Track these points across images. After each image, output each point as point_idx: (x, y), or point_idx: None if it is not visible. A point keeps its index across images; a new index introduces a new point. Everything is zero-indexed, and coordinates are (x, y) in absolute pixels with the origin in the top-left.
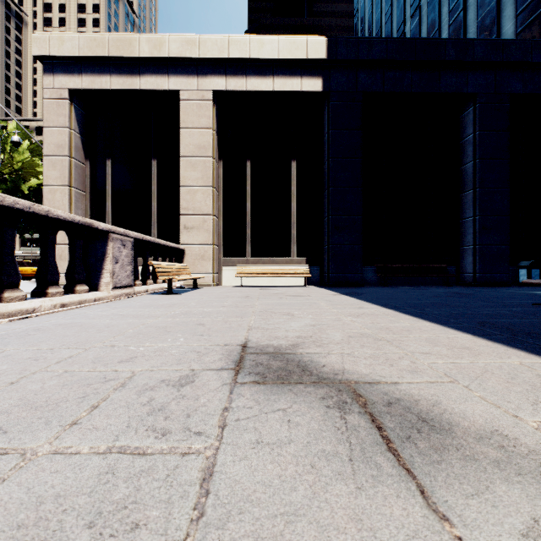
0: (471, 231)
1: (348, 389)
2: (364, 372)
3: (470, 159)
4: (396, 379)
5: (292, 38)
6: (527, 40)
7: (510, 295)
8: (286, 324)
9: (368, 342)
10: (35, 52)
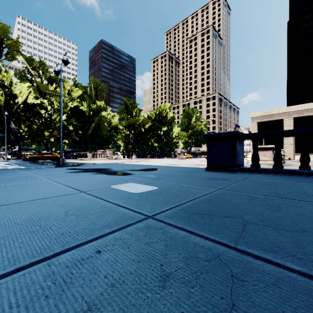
0: None
1: None
2: None
3: None
4: None
5: None
6: None
7: None
8: None
9: None
10: (250, 117)
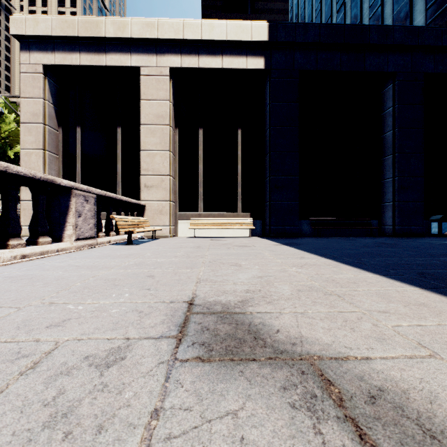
0: (391, 189)
1: (313, 370)
2: (325, 340)
3: (390, 128)
4: (365, 351)
5: (238, 22)
6: (439, 27)
7: (429, 245)
8: (234, 275)
9: (319, 298)
10: (13, 32)
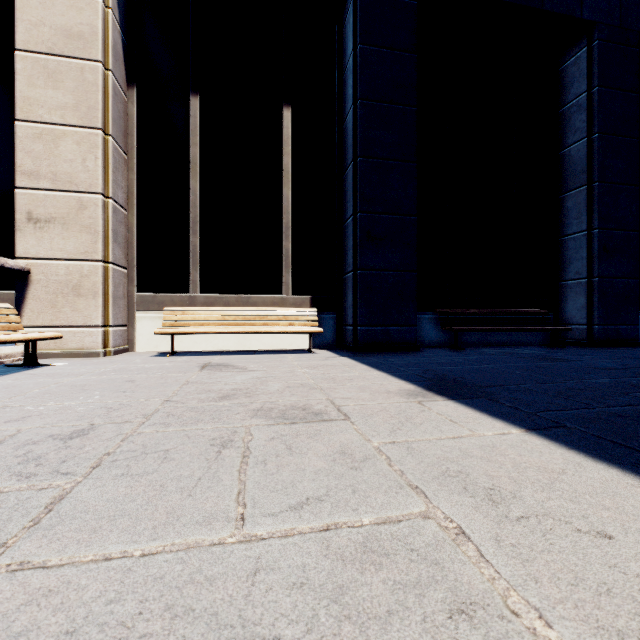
0: (583, 254)
1: None
2: None
3: (581, 134)
4: None
5: None
6: None
7: None
8: None
9: None
10: None
